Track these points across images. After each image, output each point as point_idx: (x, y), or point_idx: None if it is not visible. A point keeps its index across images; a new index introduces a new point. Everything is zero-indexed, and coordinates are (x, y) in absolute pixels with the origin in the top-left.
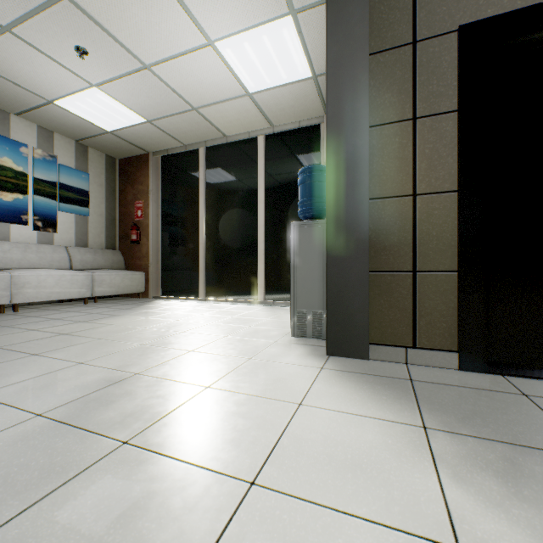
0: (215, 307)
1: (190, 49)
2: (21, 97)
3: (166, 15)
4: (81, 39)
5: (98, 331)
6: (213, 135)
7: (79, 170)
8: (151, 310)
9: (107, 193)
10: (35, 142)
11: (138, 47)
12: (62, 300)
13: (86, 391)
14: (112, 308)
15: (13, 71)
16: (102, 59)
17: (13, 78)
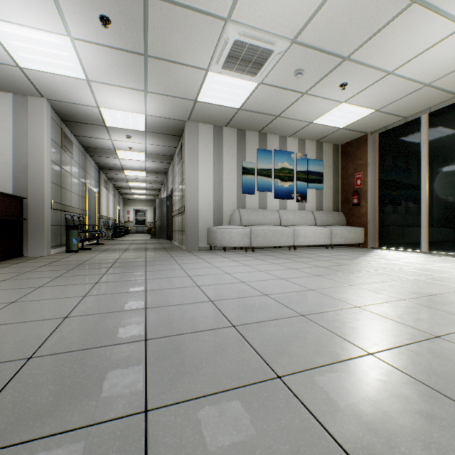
0: (449, 260)
1: (437, 41)
2: (296, 126)
3: (421, 29)
4: (345, 78)
5: (365, 266)
6: (440, 99)
7: (317, 160)
8: (385, 257)
9: (333, 171)
10: (296, 149)
11: (387, 63)
12: (309, 245)
13: (414, 295)
14: (349, 253)
15: (298, 114)
16: (355, 84)
17: (296, 117)
